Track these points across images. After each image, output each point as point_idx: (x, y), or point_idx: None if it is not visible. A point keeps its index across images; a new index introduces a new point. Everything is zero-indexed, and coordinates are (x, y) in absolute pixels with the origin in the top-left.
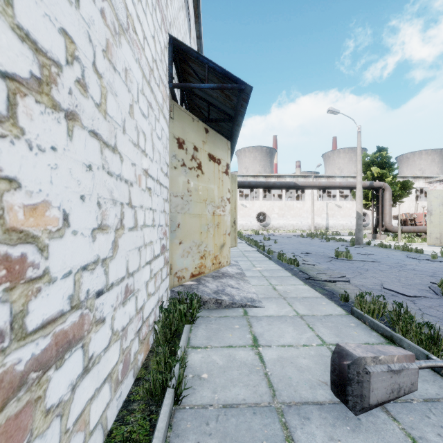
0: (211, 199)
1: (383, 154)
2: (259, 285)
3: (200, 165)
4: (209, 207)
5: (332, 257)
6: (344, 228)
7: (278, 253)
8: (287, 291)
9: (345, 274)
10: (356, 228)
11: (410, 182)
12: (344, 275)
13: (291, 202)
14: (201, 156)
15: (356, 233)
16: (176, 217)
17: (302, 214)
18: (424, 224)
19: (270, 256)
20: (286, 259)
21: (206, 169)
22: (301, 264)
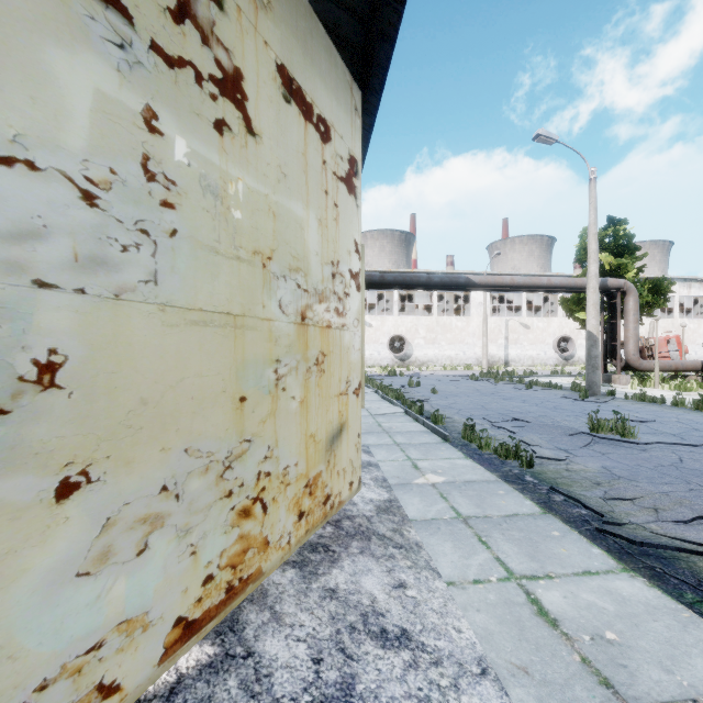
0: (292, 257)
1: (619, 229)
2: (473, 582)
3: (235, 86)
4: (283, 288)
5: (582, 432)
6: (534, 363)
7: (464, 426)
8: (606, 636)
9: (700, 506)
10: (588, 363)
11: (667, 280)
12: (701, 510)
13: (448, 318)
14: (240, 47)
15: (587, 374)
16: (21, 315)
17: (465, 338)
18: (667, 356)
19: (445, 432)
20: (489, 444)
21: (270, 126)
22: (528, 455)
